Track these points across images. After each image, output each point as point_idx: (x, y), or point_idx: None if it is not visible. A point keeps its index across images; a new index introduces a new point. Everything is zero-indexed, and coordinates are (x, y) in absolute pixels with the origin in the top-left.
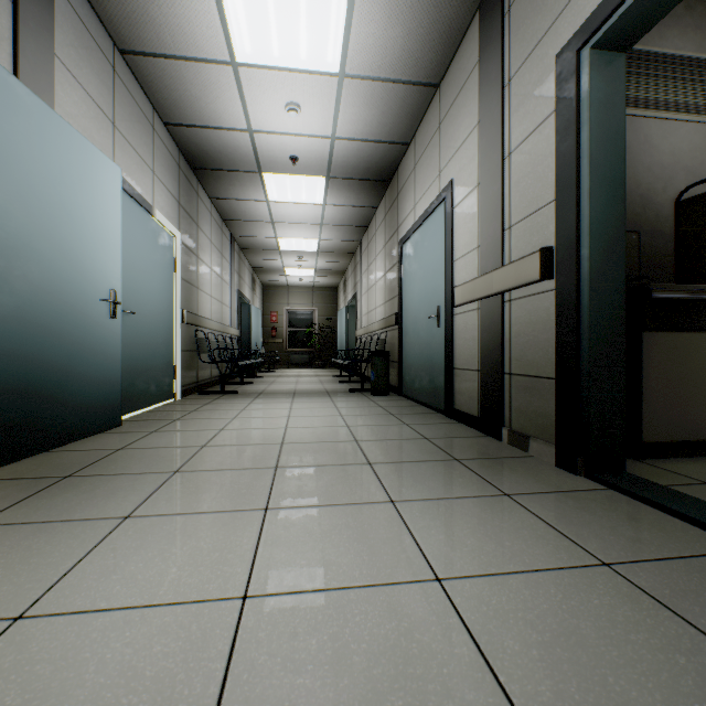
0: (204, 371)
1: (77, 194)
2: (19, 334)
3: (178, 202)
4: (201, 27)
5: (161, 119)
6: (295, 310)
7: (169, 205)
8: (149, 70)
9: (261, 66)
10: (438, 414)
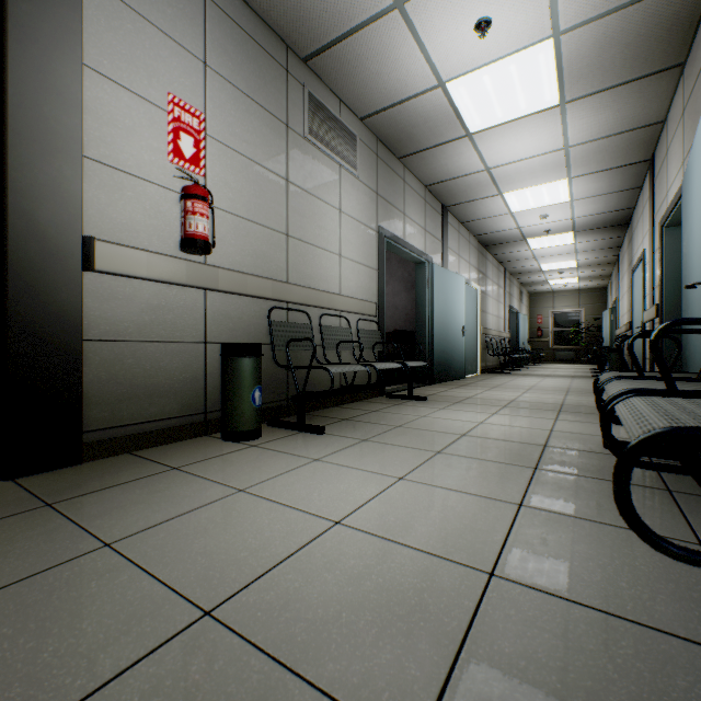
0: (489, 361)
1: (455, 295)
2: (446, 344)
3: (477, 270)
4: (496, 209)
5: (472, 235)
6: (559, 312)
7: (474, 275)
8: (471, 224)
9: (524, 210)
10: None
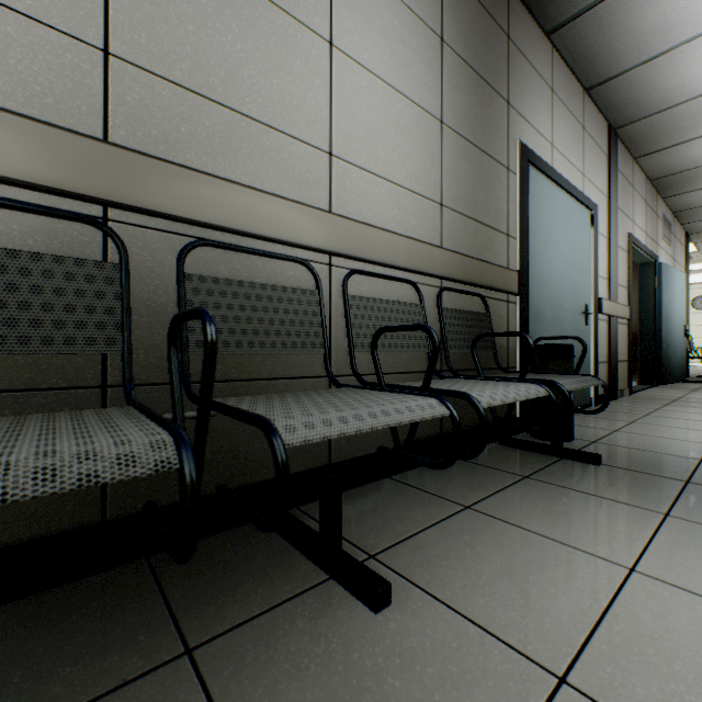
0: None
1: None
2: None
3: None
4: None
5: None
6: None
7: None
8: None
9: None
10: (591, 408)
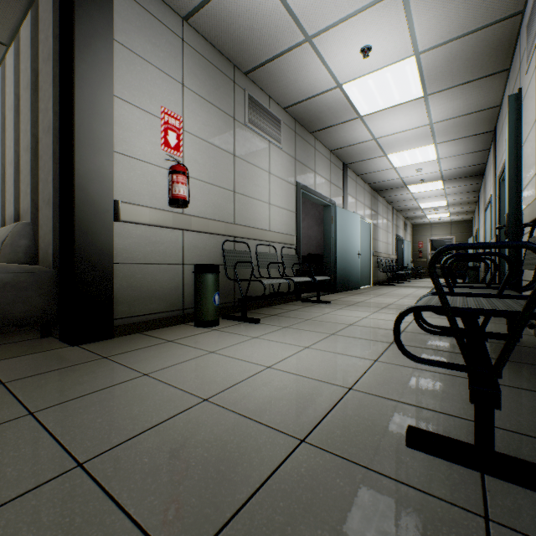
0: (379, 276)
1: (353, 228)
2: (346, 264)
3: (370, 209)
4: (383, 166)
5: (366, 183)
6: (435, 239)
7: (368, 212)
8: (365, 176)
9: (404, 166)
10: None
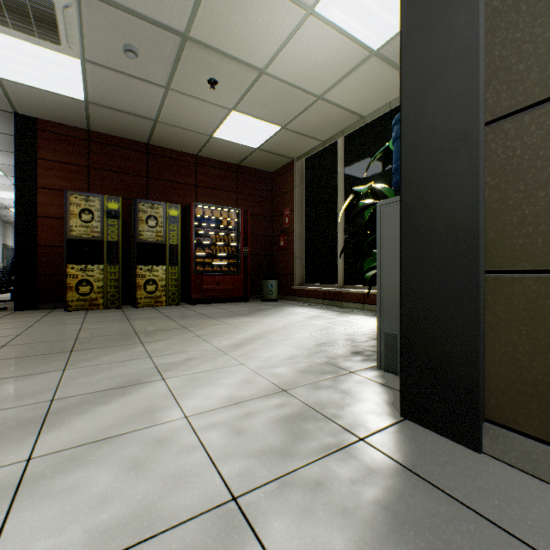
0: None
1: None
2: None
3: None
4: None
5: None
6: None
7: None
8: None
9: (2, 197)
10: None
